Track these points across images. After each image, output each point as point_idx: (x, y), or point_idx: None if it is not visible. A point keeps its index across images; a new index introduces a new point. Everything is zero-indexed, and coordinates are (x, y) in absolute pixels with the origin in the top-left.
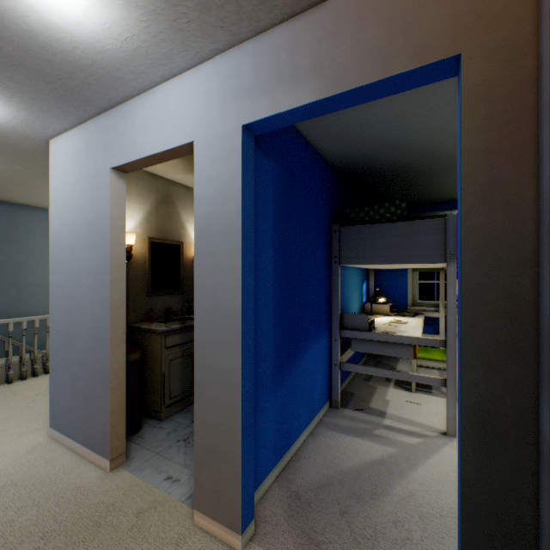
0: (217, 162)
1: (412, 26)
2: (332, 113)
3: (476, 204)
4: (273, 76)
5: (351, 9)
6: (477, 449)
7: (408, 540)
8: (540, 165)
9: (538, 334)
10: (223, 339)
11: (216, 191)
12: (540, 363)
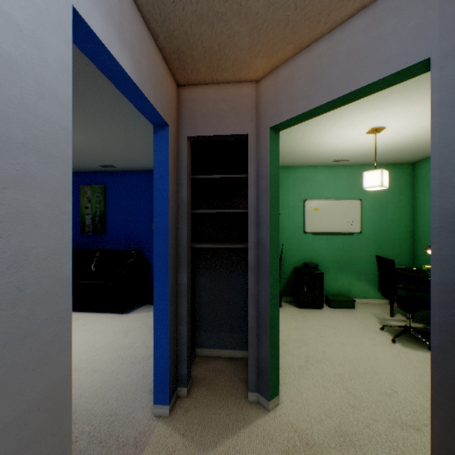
0: (28, 6)
1: (162, 92)
2: (115, 85)
3: (171, 196)
4: (107, 3)
5: (147, 40)
6: (172, 304)
7: (92, 433)
8: (180, 187)
9: (178, 249)
10: (42, 344)
11: (26, 60)
12: (179, 260)
